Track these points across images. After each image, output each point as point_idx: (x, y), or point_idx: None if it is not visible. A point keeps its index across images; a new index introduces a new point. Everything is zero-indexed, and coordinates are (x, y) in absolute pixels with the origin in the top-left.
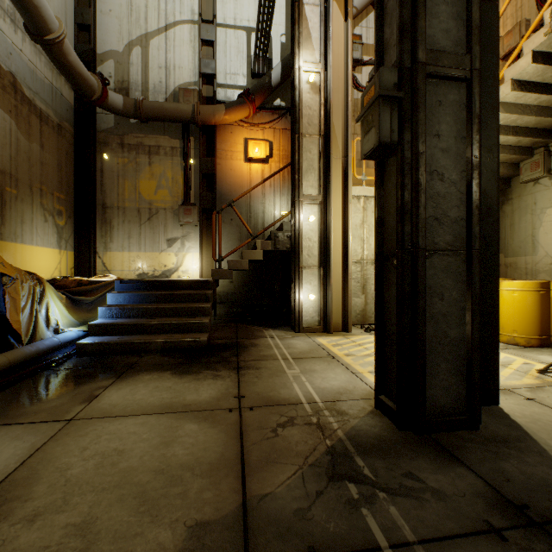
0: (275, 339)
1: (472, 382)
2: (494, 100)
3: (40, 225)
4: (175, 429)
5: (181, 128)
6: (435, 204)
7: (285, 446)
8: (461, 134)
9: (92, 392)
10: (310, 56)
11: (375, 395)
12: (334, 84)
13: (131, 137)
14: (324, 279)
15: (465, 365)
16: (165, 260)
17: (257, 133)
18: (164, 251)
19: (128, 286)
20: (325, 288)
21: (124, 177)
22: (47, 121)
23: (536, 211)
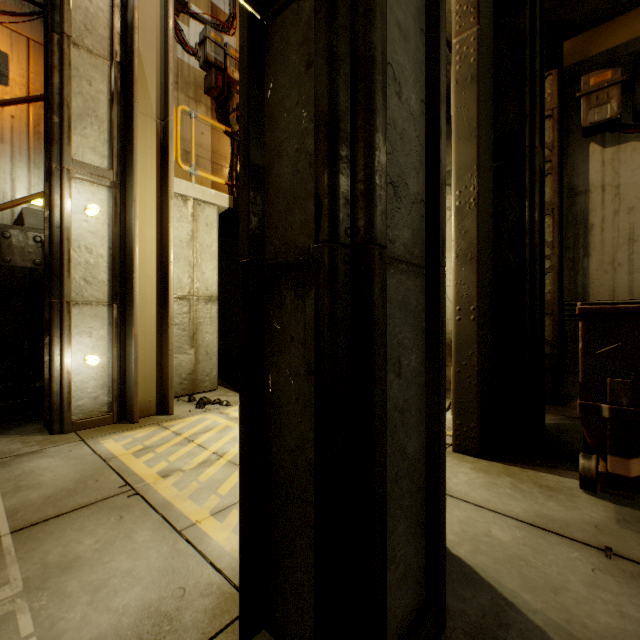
0: None
1: (440, 539)
2: None
3: None
4: None
5: None
6: (391, 148)
7: None
8: (420, 22)
9: None
10: None
11: None
12: None
13: None
14: (122, 326)
15: (425, 504)
16: None
17: None
18: None
19: None
20: (124, 342)
21: None
22: None
23: None
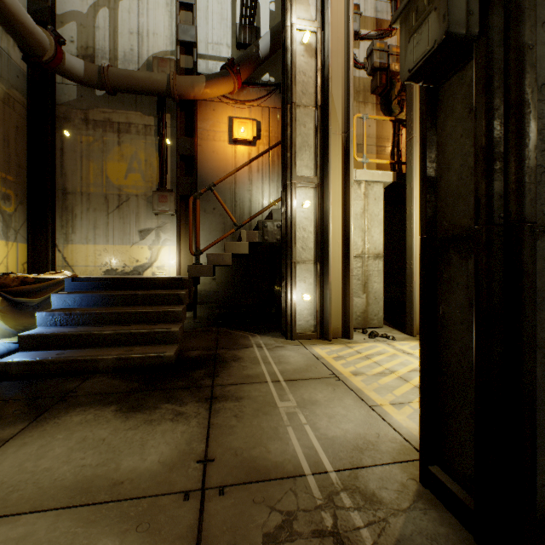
0: (263, 349)
1: None
2: None
3: None
4: None
5: (156, 104)
6: None
7: None
8: None
9: None
10: (304, 12)
11: (422, 465)
12: (332, 46)
13: (97, 112)
14: (321, 276)
15: None
16: (137, 255)
17: (243, 111)
18: (136, 244)
19: (81, 285)
20: (322, 287)
21: (89, 158)
22: None
23: None
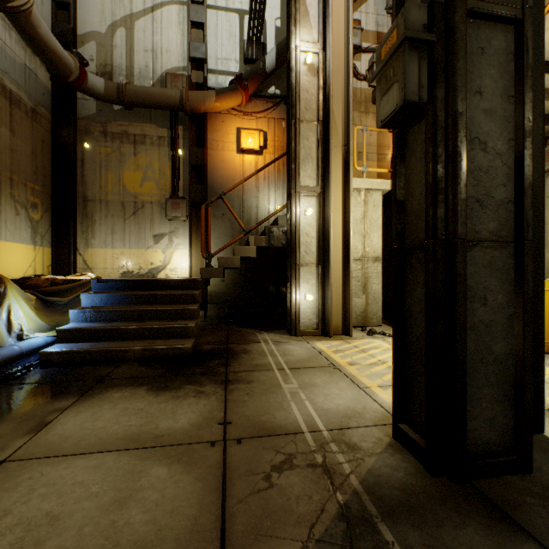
0: (269, 344)
1: (524, 412)
2: (538, 58)
3: (11, 218)
4: (137, 477)
5: (169, 116)
6: (477, 182)
7: (283, 505)
8: (508, 92)
9: (44, 418)
10: (307, 35)
11: (394, 423)
12: (333, 65)
13: (115, 125)
14: (323, 278)
15: (513, 389)
16: (151, 258)
17: (250, 122)
18: (150, 248)
19: (106, 286)
20: (324, 288)
21: (107, 168)
22: (18, 104)
23: (548, 205)
